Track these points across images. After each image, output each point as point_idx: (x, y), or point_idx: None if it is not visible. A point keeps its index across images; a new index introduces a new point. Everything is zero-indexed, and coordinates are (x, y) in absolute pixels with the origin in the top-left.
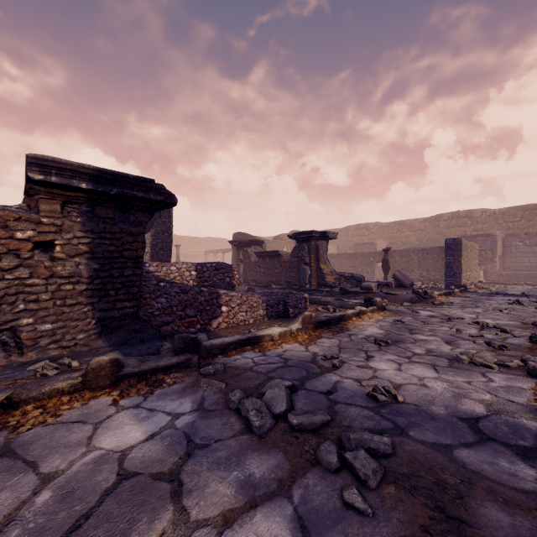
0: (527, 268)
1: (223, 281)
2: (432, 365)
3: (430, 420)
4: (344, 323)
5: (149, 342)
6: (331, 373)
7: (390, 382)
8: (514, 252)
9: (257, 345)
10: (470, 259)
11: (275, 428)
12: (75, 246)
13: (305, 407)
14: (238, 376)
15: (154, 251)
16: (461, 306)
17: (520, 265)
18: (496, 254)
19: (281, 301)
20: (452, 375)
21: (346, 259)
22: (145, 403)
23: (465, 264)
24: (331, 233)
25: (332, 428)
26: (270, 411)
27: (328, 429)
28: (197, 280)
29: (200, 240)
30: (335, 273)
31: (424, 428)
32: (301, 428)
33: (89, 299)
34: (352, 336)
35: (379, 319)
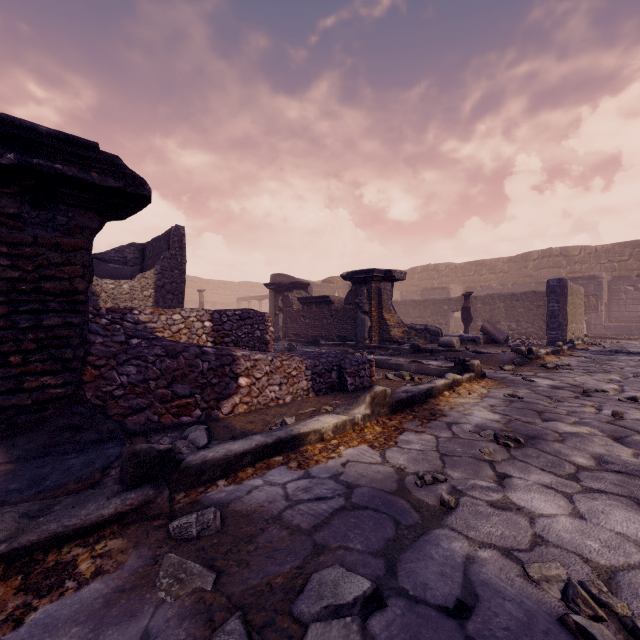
0: (639, 319)
1: (251, 336)
2: (633, 500)
3: None
4: (434, 401)
5: (97, 449)
6: (445, 530)
7: (583, 559)
8: (623, 299)
9: (294, 452)
10: (575, 307)
11: None
12: None
13: None
14: (249, 543)
15: (160, 294)
16: (585, 371)
17: (631, 315)
18: (601, 301)
19: (335, 366)
20: None
21: (413, 308)
22: None
23: (570, 313)
24: (397, 272)
25: None
26: None
27: None
28: (213, 334)
29: (232, 285)
30: (402, 324)
31: None
32: None
33: None
34: (454, 427)
35: (483, 393)
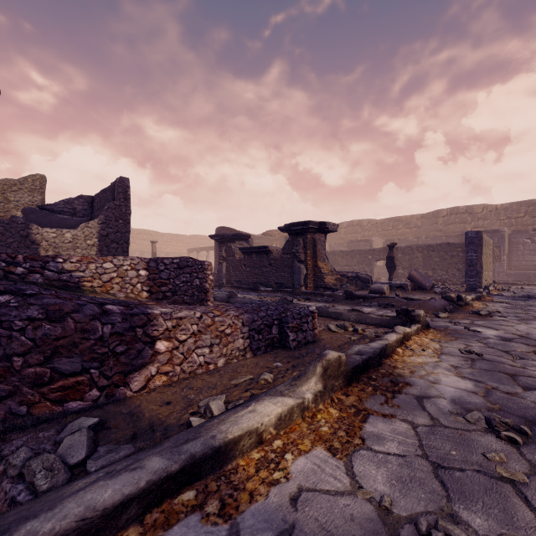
0: (535, 267)
1: (190, 284)
2: None
3: None
4: (390, 363)
5: None
6: None
7: None
8: (521, 250)
9: (216, 475)
10: (487, 257)
11: None
12: None
13: None
14: None
15: (104, 243)
16: (518, 318)
17: (528, 264)
18: (504, 252)
19: (275, 320)
20: None
21: (341, 257)
22: None
23: (484, 262)
24: (330, 224)
25: None
26: None
27: None
28: (149, 283)
29: (184, 237)
30: (335, 272)
31: None
32: None
33: None
34: (427, 405)
35: (436, 348)
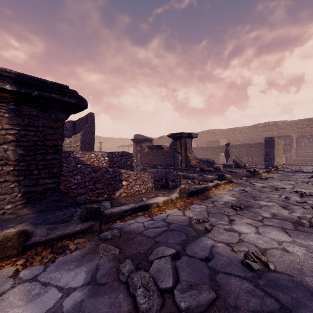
0: (311, 156)
1: (126, 163)
2: (282, 228)
3: (311, 297)
4: (207, 192)
5: (66, 209)
6: (205, 237)
7: (255, 246)
8: (303, 146)
9: (147, 211)
10: (279, 150)
11: (162, 310)
12: (3, 136)
13: (189, 278)
14: (131, 240)
15: (83, 144)
16: (279, 180)
17: (307, 154)
18: (292, 147)
19: (164, 177)
20: (303, 239)
21: (202, 150)
22: (43, 274)
23: (276, 153)
24: (194, 134)
25: (219, 310)
26: (157, 286)
27: (215, 310)
28: (109, 163)
29: (115, 139)
30: (196, 158)
31: (310, 309)
32: (189, 312)
33: (16, 177)
34: (215, 203)
35: (230, 189)
